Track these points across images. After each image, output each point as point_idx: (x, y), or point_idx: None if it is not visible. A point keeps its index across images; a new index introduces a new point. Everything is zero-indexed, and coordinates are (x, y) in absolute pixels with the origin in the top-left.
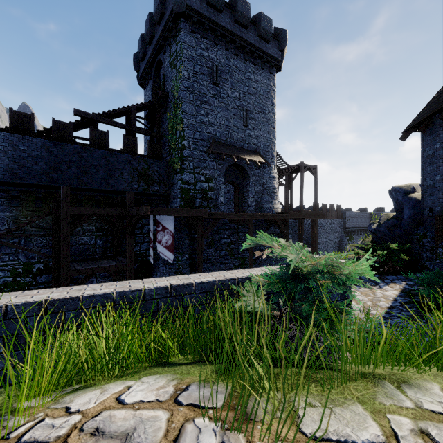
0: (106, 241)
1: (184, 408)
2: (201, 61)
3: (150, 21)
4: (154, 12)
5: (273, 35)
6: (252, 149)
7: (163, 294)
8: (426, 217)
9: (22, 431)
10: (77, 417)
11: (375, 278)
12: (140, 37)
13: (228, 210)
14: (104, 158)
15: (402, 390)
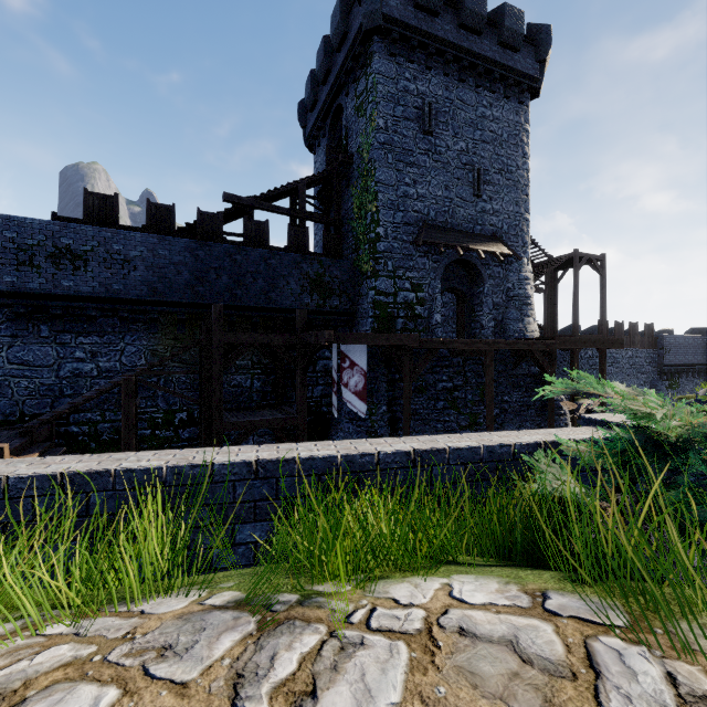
0: (265, 383)
1: (568, 620)
2: (405, 99)
3: (325, 49)
4: (331, 34)
5: (525, 38)
6: (489, 233)
7: (404, 462)
8: None
9: (361, 617)
10: (419, 611)
11: None
12: (310, 76)
13: (444, 336)
14: (263, 261)
15: None
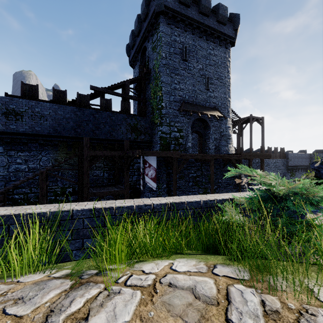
0: (110, 174)
1: (222, 277)
2: (175, 44)
3: (138, 20)
4: (141, 13)
5: (228, 19)
6: (212, 106)
7: (165, 208)
8: None
9: (123, 280)
10: (152, 276)
11: None
12: (131, 32)
13: (193, 153)
14: (109, 118)
15: None
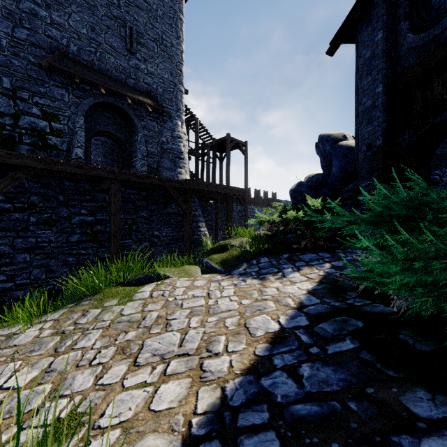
0: None
1: None
2: None
3: None
4: None
5: None
6: (144, 89)
7: None
8: (362, 162)
9: None
10: None
11: None
12: None
13: None
14: None
15: None
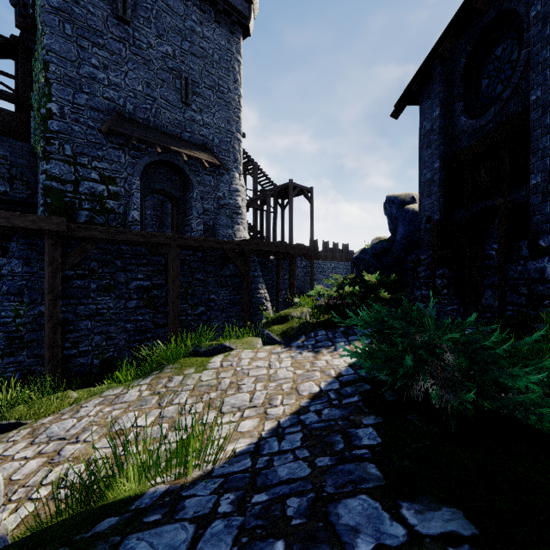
0: None
1: None
2: None
3: None
4: None
5: None
6: (199, 142)
7: None
8: (423, 233)
9: None
10: None
11: None
12: None
13: None
14: None
15: None
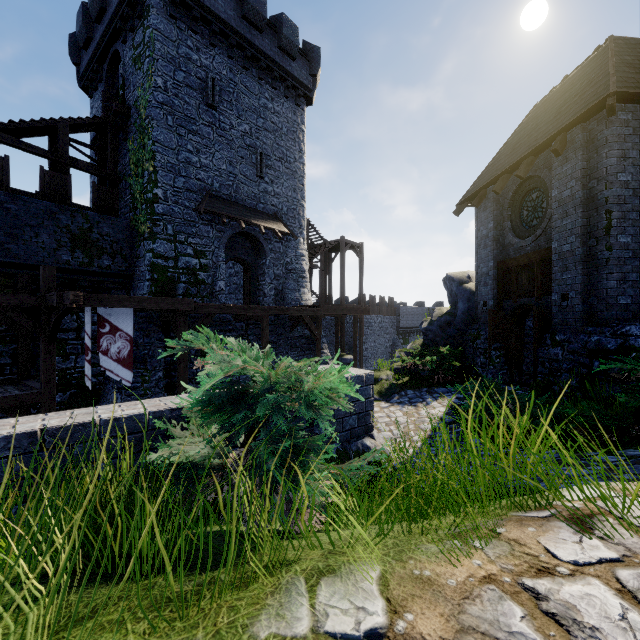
0: (2, 354)
1: None
2: (188, 66)
3: None
4: None
5: (300, 51)
6: (271, 212)
7: (25, 447)
8: (480, 313)
9: None
10: None
11: (358, 395)
12: (81, 7)
13: (236, 302)
14: None
15: (314, 594)
